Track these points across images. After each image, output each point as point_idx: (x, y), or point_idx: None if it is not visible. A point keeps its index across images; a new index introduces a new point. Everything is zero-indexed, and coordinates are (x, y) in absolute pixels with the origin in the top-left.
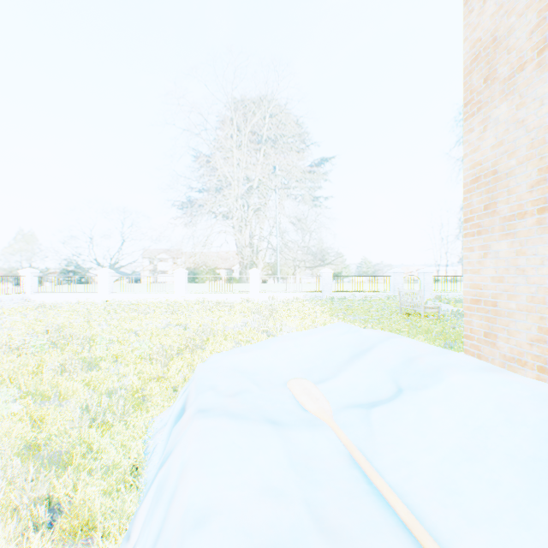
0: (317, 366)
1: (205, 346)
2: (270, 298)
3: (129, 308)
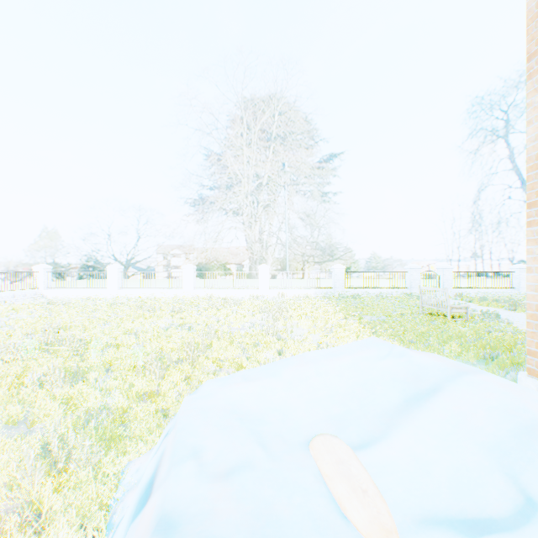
0: (351, 411)
1: (207, 352)
2: (279, 294)
3: (135, 305)
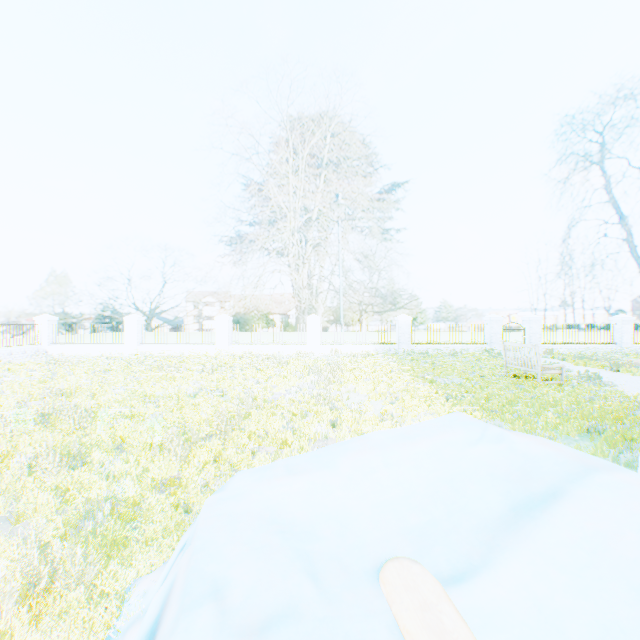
0: (436, 522)
1: (243, 424)
2: (332, 351)
3: (157, 365)
